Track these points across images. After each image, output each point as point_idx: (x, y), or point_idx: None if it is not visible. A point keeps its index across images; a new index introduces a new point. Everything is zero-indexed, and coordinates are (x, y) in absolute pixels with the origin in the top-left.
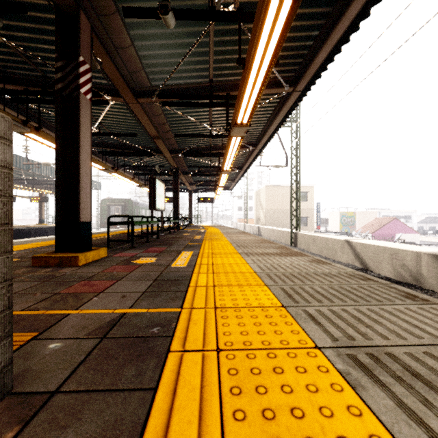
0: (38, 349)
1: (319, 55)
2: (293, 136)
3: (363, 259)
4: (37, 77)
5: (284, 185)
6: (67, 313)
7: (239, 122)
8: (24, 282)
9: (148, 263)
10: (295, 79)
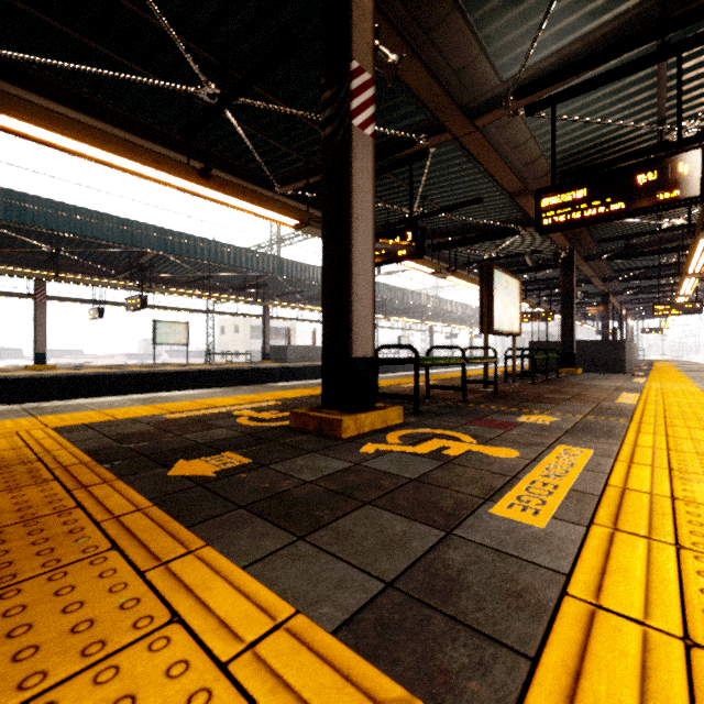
0: None
1: None
2: None
3: None
4: None
5: None
6: None
7: None
8: None
9: None
10: None
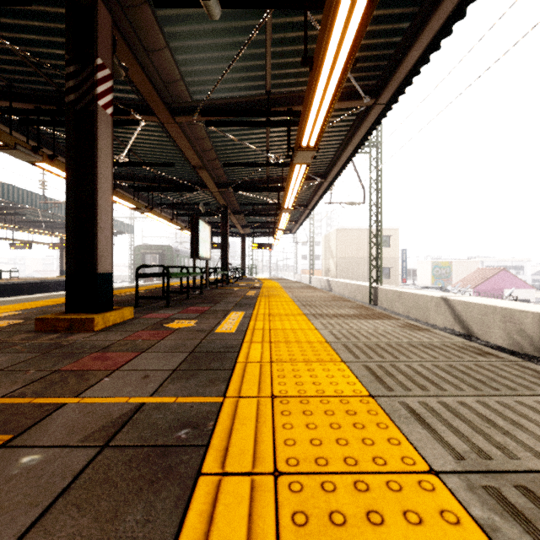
0: (4, 465)
1: (410, 54)
2: (372, 165)
3: (466, 321)
4: (50, 92)
5: (360, 227)
6: (62, 402)
7: (304, 145)
8: (19, 353)
9: (185, 328)
10: (377, 88)
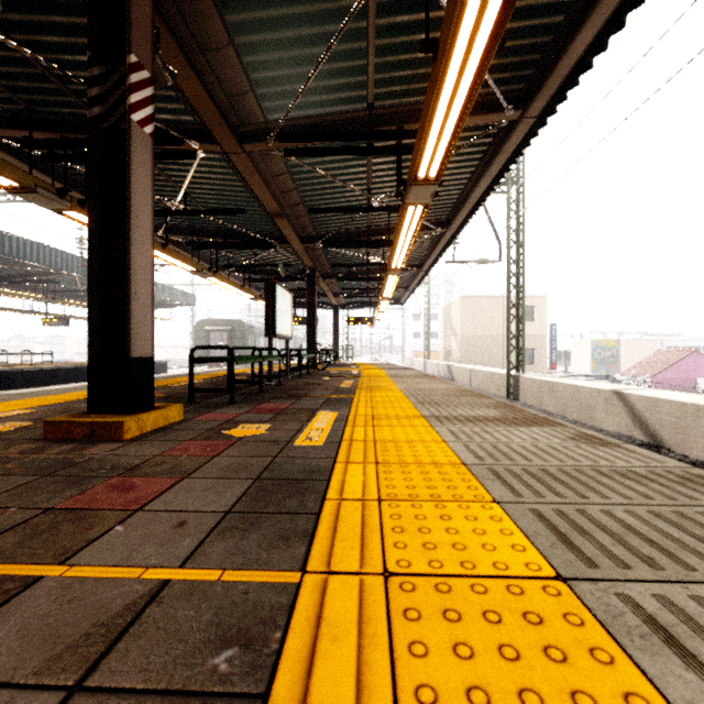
0: None
1: (577, 39)
2: (511, 209)
3: (651, 425)
4: (81, 117)
5: (493, 294)
6: (36, 574)
7: (421, 176)
8: (7, 476)
9: (253, 437)
10: (525, 94)
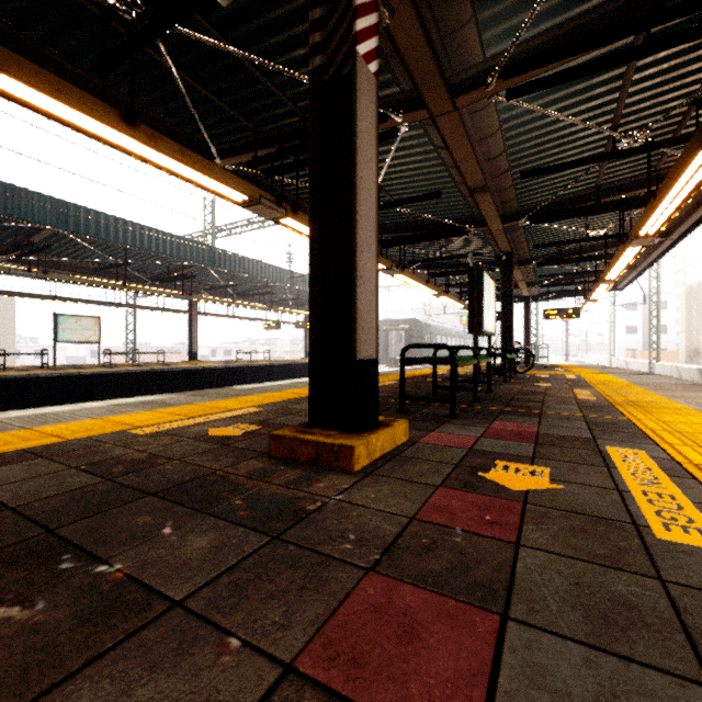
0: None
1: None
2: None
3: None
4: (293, 124)
5: None
6: None
7: None
8: (233, 525)
9: (543, 496)
10: None
